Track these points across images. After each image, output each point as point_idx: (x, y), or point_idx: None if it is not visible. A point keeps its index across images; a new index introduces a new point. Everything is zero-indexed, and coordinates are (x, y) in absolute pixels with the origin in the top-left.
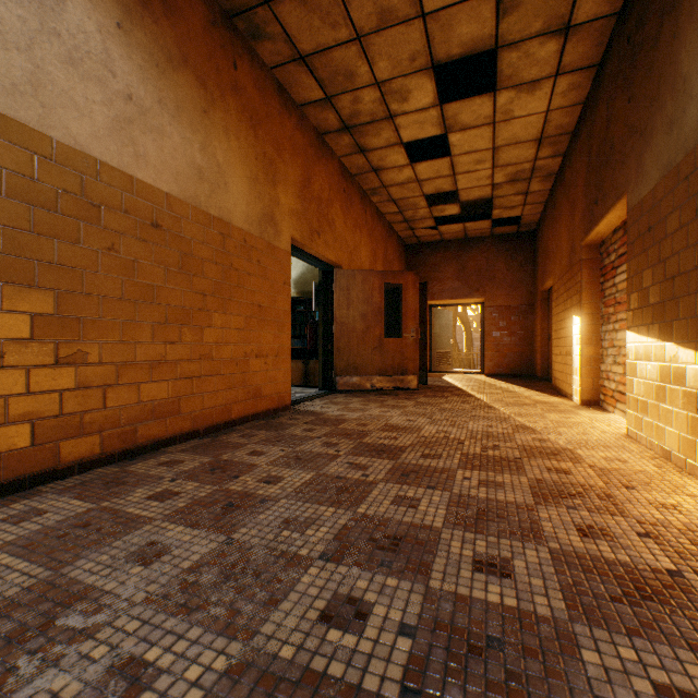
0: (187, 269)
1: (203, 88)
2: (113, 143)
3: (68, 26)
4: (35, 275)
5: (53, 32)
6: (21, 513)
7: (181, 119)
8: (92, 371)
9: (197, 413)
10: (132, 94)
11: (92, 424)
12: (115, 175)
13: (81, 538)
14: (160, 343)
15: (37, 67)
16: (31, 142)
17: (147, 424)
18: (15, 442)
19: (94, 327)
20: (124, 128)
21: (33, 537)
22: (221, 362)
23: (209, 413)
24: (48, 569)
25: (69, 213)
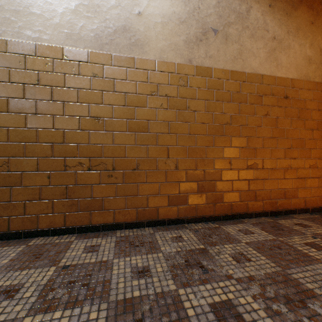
0: (301, 117)
1: (310, 10)
2: (267, 64)
3: (250, 21)
4: (240, 131)
5: (245, 27)
6: (243, 229)
7: (298, 35)
8: (258, 172)
9: (307, 199)
10: (274, 36)
11: (258, 196)
12: (267, 79)
13: (281, 254)
14: (287, 158)
15: (240, 45)
16: (238, 77)
17: (281, 200)
18: (234, 199)
19: (259, 152)
20: (271, 54)
21: (256, 243)
22: (321, 170)
23: (314, 200)
24: (276, 266)
25: (250, 102)
